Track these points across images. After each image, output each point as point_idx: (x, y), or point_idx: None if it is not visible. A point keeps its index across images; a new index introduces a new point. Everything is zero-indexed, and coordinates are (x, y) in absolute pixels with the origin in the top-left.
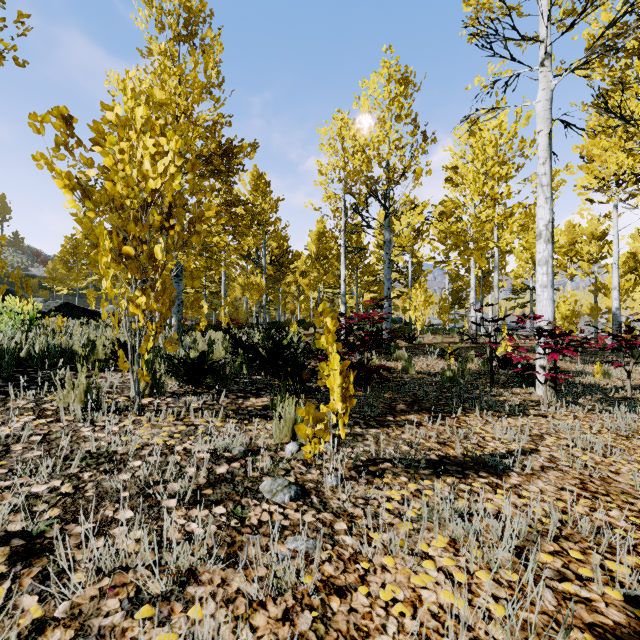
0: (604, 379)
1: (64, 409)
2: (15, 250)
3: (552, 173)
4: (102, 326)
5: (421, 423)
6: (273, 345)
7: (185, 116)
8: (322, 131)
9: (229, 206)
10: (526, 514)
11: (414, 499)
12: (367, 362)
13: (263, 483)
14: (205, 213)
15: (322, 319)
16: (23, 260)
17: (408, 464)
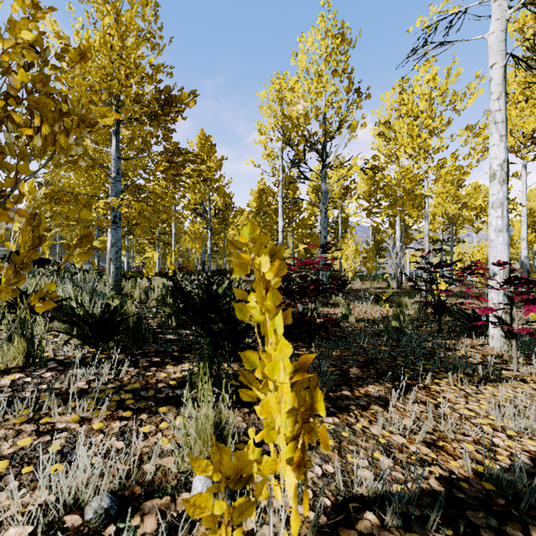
0: None
1: None
2: None
3: (481, 127)
4: (35, 273)
5: (388, 400)
6: (206, 294)
7: (120, 58)
8: (262, 94)
9: (170, 155)
10: None
11: None
12: (311, 314)
13: None
14: (99, 120)
15: (251, 259)
16: None
17: (404, 513)
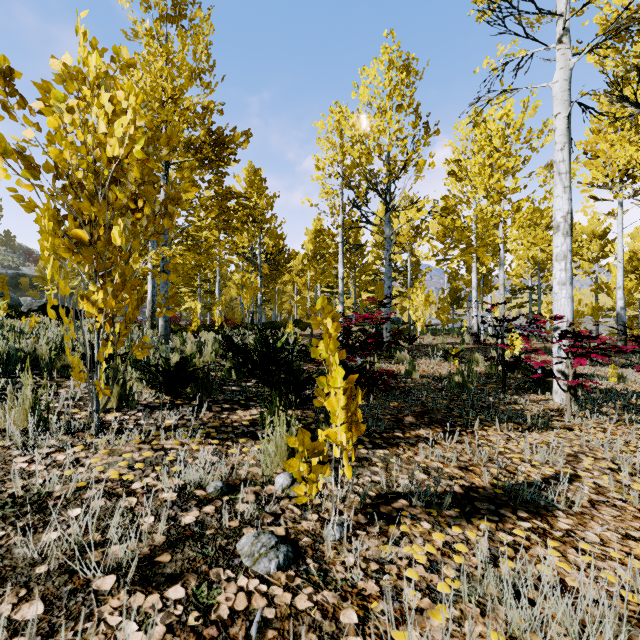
0: (619, 383)
1: (3, 430)
2: (6, 249)
3: None
4: None
5: (435, 440)
6: (265, 348)
7: (172, 101)
8: (319, 125)
9: (221, 199)
10: (596, 583)
11: (444, 560)
12: (370, 367)
13: (242, 540)
14: (183, 195)
15: (321, 320)
16: (14, 259)
17: (428, 501)
